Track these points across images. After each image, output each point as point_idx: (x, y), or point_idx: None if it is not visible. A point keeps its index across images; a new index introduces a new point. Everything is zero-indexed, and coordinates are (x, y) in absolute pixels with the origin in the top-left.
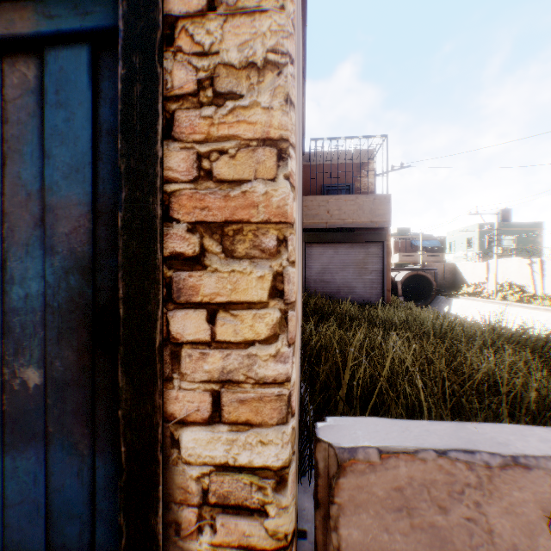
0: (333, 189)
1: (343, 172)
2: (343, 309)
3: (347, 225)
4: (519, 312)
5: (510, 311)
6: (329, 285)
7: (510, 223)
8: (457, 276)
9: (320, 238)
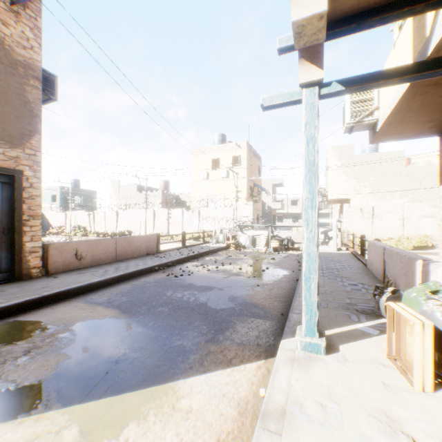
0: None
1: None
2: None
3: None
4: None
5: None
6: None
7: (80, 189)
8: (46, 222)
9: None
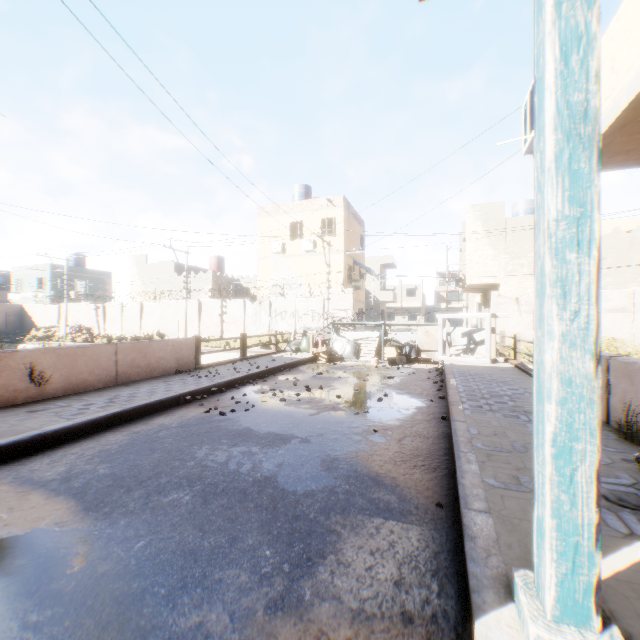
0: None
1: None
2: None
3: None
4: None
5: None
6: None
7: (85, 269)
8: (28, 320)
9: None
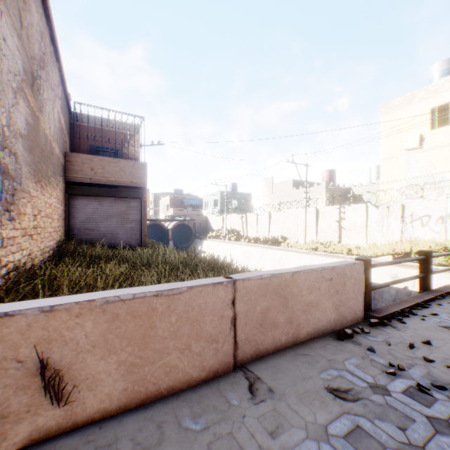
0: (103, 151)
1: (112, 138)
2: (93, 251)
3: (110, 182)
4: (235, 247)
5: (231, 246)
6: (94, 232)
7: (236, 192)
8: (208, 225)
9: (85, 192)
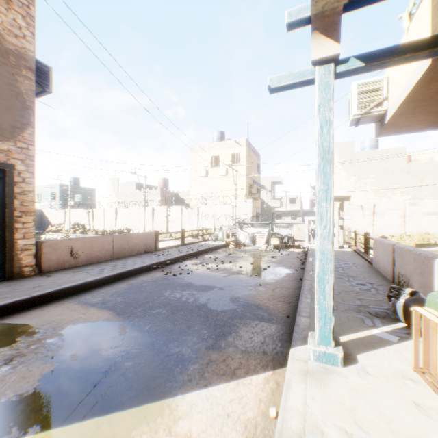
0: None
1: None
2: None
3: None
4: None
5: None
6: None
7: (80, 186)
8: (45, 219)
9: None
